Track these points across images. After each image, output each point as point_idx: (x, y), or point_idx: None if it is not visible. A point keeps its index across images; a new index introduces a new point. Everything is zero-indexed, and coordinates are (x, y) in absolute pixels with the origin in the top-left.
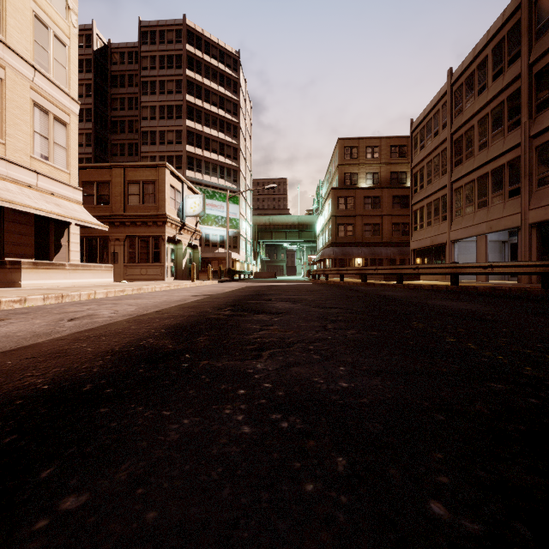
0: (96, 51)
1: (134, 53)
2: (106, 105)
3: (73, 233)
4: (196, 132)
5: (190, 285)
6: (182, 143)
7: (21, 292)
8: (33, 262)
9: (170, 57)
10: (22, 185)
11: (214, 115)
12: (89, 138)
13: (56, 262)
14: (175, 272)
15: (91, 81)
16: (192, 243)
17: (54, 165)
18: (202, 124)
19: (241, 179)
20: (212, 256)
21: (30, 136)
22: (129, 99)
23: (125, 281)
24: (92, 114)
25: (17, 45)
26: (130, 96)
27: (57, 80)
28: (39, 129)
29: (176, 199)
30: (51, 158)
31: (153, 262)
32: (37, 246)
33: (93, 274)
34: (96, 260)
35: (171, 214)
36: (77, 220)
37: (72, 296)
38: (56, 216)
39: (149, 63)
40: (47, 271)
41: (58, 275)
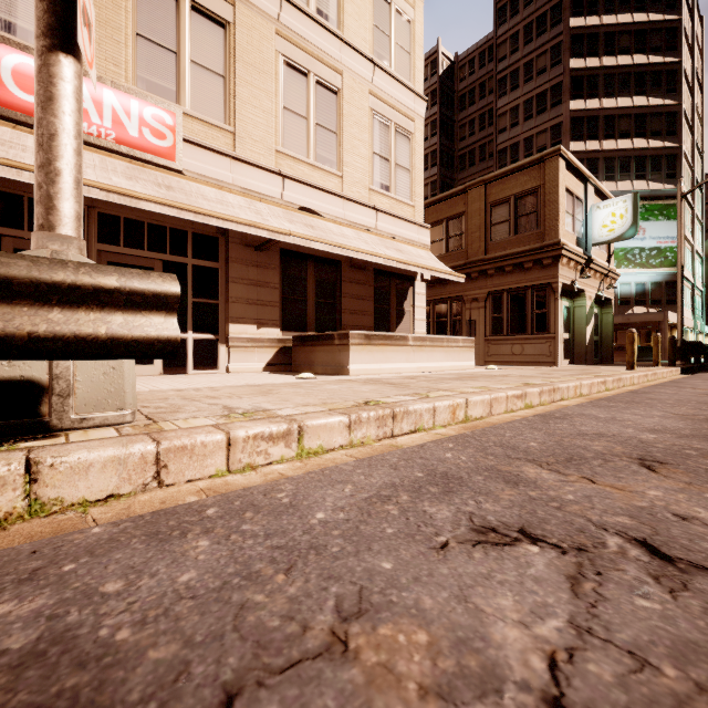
0: (441, 76)
1: (486, 51)
2: (453, 138)
3: (418, 293)
4: (588, 115)
5: (636, 378)
6: (561, 143)
7: (326, 393)
8: (365, 333)
9: (540, 18)
10: (360, 229)
11: (622, 71)
12: (434, 186)
13: (394, 335)
14: (570, 349)
15: (436, 116)
16: (601, 294)
17: (395, 196)
18: (598, 98)
19: (683, 170)
20: (621, 320)
21: (369, 161)
22: (479, 118)
23: (493, 366)
24: (437, 156)
25: (355, 38)
26: (482, 112)
27: (398, 73)
28: (379, 149)
29: (574, 214)
30: (392, 187)
31: (533, 333)
32: (376, 314)
33: (445, 354)
34: (445, 333)
35: (567, 242)
36: (423, 267)
37: (415, 414)
38: (396, 264)
39: (508, 48)
40: (383, 349)
41: (398, 356)
